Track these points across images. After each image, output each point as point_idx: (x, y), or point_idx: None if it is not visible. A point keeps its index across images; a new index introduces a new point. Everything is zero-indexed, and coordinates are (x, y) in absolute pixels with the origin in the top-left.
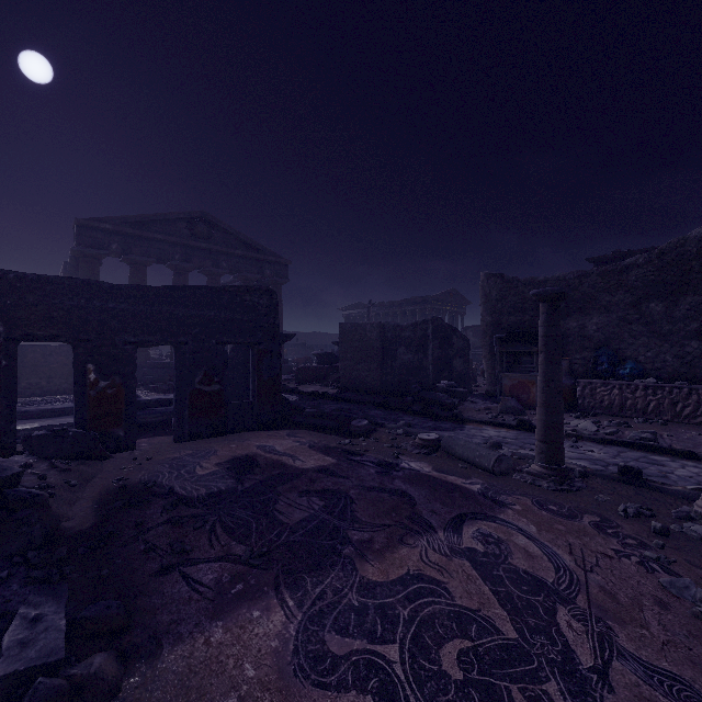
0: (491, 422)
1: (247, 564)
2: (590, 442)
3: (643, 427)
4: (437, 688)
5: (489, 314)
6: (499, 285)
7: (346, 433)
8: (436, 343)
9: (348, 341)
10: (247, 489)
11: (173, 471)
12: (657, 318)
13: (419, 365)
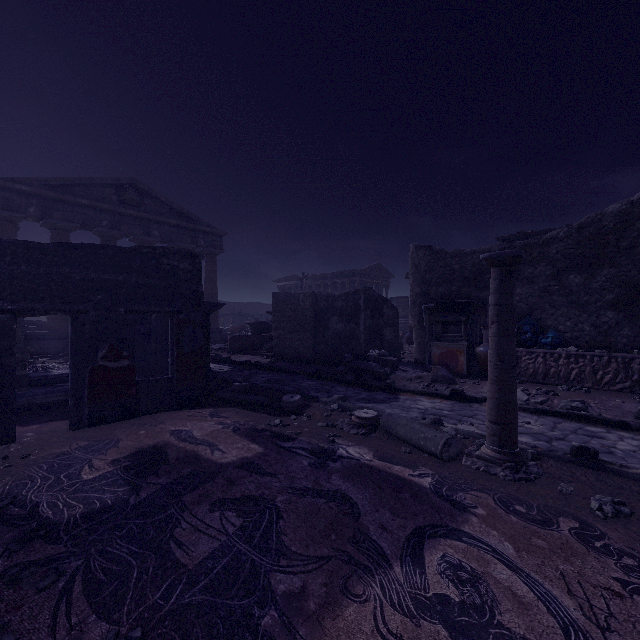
0: (425, 392)
1: None
2: (524, 412)
3: (569, 395)
4: None
5: (418, 284)
6: (428, 257)
7: (276, 410)
8: (367, 313)
9: (281, 311)
10: (141, 502)
11: (50, 475)
12: (576, 289)
13: (351, 334)
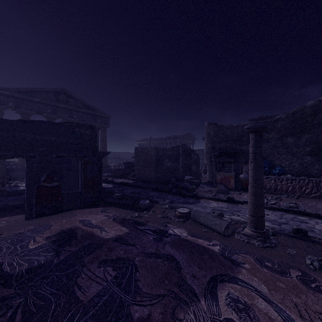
0: (213, 198)
1: None
2: (265, 209)
3: (288, 199)
4: None
5: (210, 143)
6: (214, 128)
7: (136, 208)
8: (183, 157)
9: (139, 156)
10: (60, 262)
11: (11, 246)
12: (291, 145)
13: (175, 168)
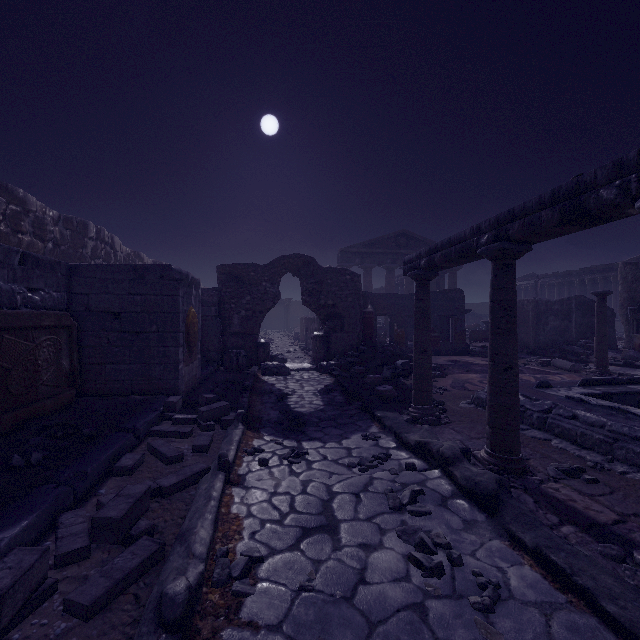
0: None
1: (465, 371)
2: None
3: None
4: None
5: (625, 292)
6: (633, 271)
7: None
8: (577, 314)
9: None
10: (459, 364)
11: None
12: None
13: (565, 329)
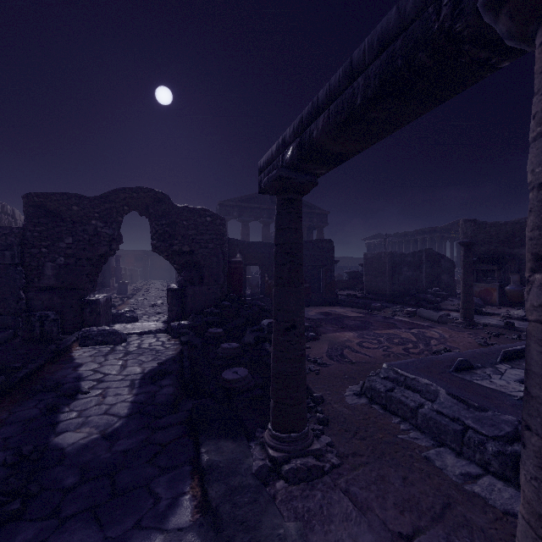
0: (457, 310)
1: (339, 328)
2: (515, 320)
3: None
4: (391, 342)
5: None
6: (473, 227)
7: (368, 309)
8: (427, 265)
9: (369, 264)
10: (331, 318)
11: None
12: None
13: (416, 278)
